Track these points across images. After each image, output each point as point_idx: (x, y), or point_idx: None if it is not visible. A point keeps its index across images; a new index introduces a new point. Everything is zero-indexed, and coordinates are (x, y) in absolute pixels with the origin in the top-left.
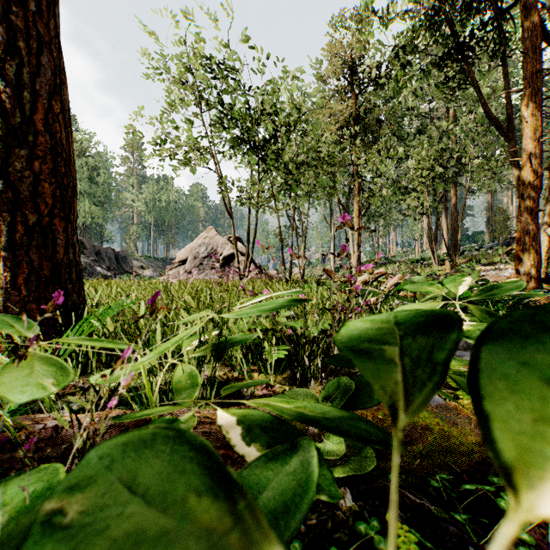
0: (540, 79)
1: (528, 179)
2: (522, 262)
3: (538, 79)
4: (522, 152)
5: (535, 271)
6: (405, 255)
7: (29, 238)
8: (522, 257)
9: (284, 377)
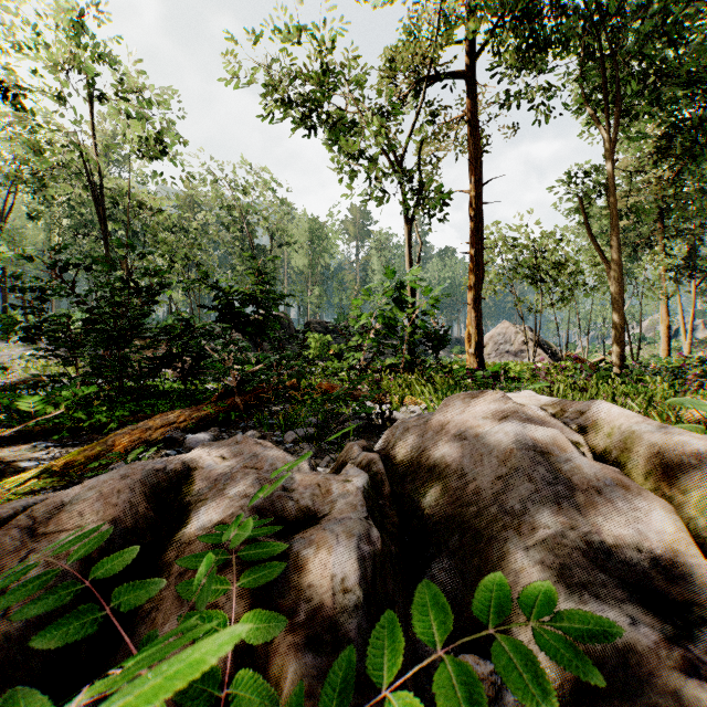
0: None
1: None
2: None
3: None
4: None
5: None
6: None
7: (480, 353)
8: None
9: None
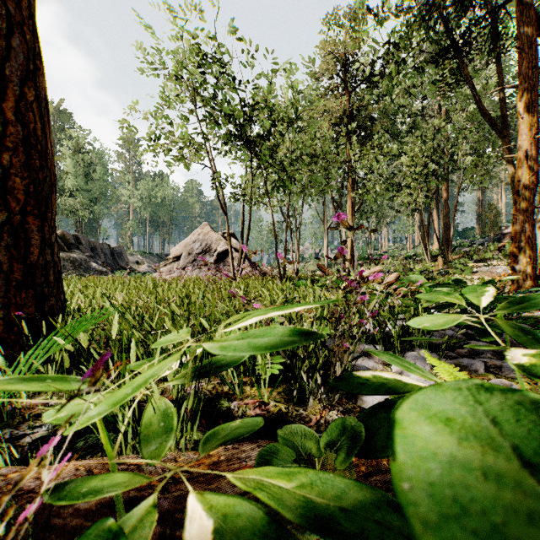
0: (535, 75)
1: (523, 175)
2: (518, 259)
3: (534, 75)
4: (518, 148)
5: (531, 269)
6: (397, 251)
7: None
8: (517, 254)
9: (280, 392)
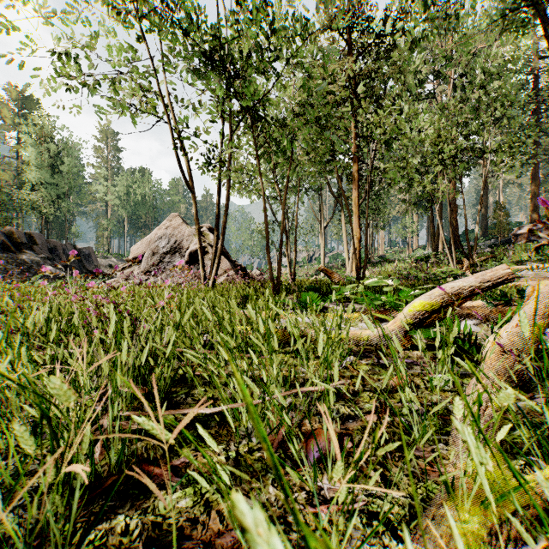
0: None
1: None
2: None
3: None
4: None
5: None
6: (395, 254)
7: None
8: None
9: None
